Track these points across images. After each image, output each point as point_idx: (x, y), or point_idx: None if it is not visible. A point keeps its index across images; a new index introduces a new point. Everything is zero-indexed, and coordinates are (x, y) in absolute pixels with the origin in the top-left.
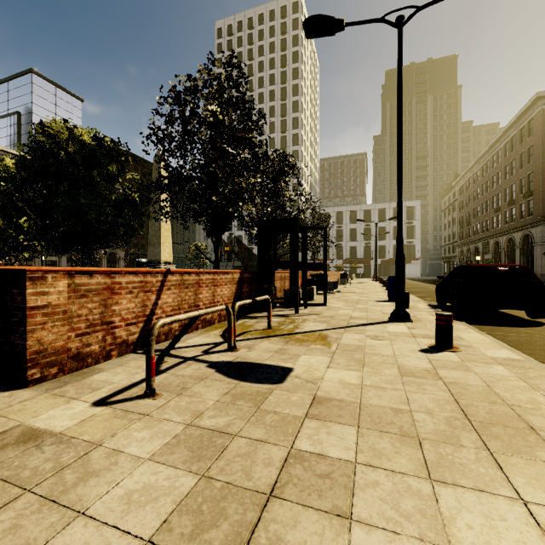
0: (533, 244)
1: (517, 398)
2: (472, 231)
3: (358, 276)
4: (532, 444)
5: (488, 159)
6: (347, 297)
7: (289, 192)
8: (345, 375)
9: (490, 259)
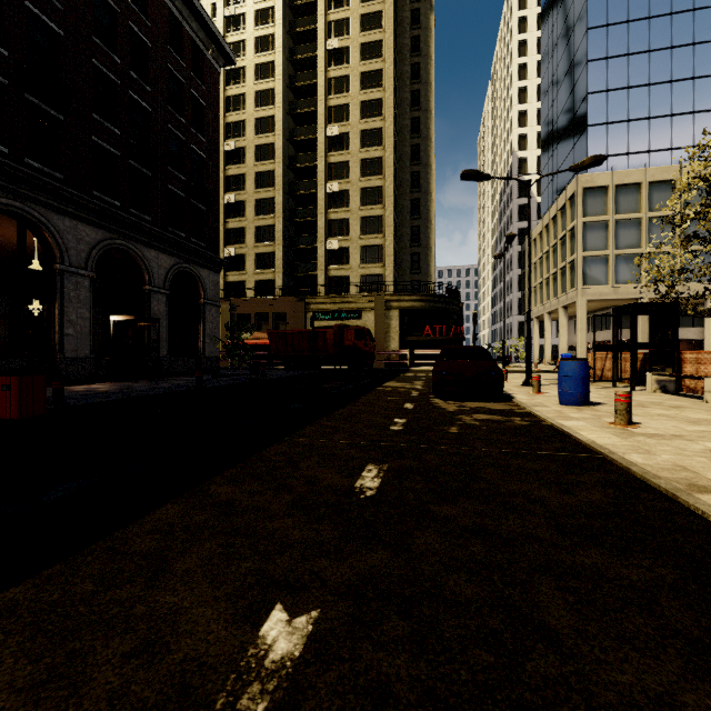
0: None
1: None
2: None
3: None
4: None
5: None
6: (707, 413)
7: None
8: None
9: None
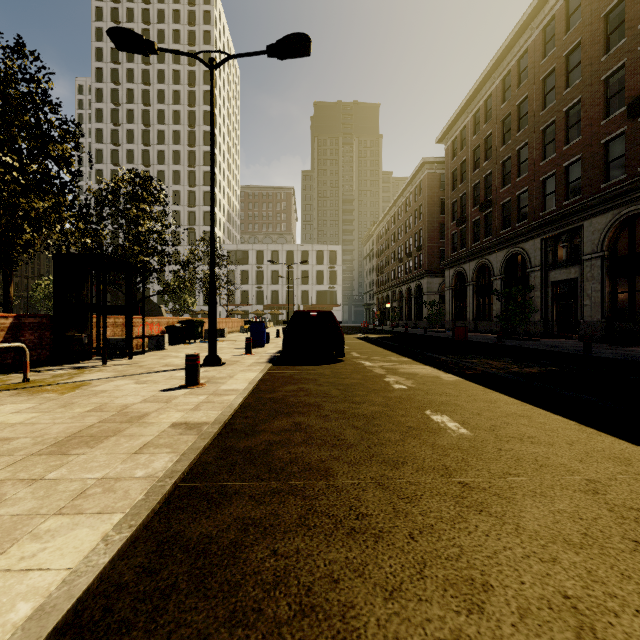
0: (422, 294)
1: (156, 417)
2: (385, 279)
3: (279, 323)
4: (85, 445)
5: (395, 212)
6: None
7: (145, 222)
8: (18, 417)
9: (393, 307)
